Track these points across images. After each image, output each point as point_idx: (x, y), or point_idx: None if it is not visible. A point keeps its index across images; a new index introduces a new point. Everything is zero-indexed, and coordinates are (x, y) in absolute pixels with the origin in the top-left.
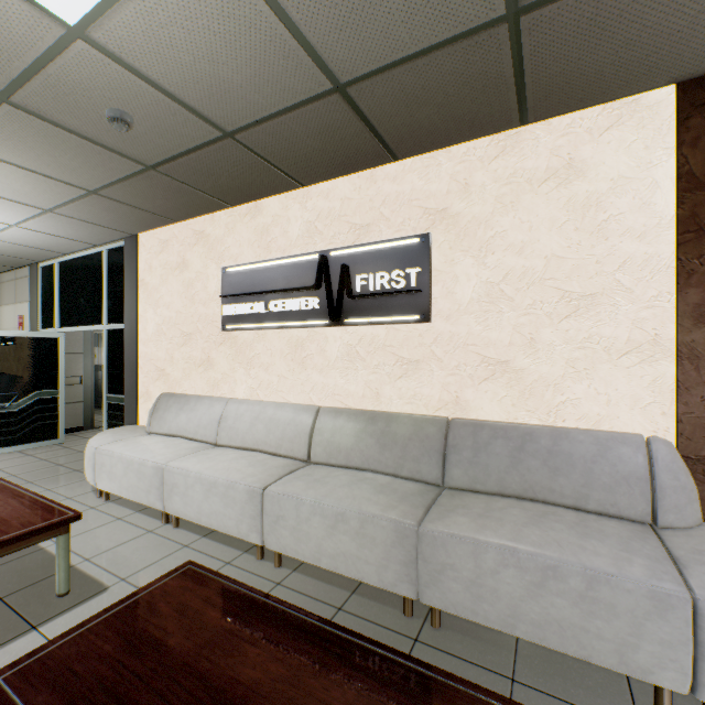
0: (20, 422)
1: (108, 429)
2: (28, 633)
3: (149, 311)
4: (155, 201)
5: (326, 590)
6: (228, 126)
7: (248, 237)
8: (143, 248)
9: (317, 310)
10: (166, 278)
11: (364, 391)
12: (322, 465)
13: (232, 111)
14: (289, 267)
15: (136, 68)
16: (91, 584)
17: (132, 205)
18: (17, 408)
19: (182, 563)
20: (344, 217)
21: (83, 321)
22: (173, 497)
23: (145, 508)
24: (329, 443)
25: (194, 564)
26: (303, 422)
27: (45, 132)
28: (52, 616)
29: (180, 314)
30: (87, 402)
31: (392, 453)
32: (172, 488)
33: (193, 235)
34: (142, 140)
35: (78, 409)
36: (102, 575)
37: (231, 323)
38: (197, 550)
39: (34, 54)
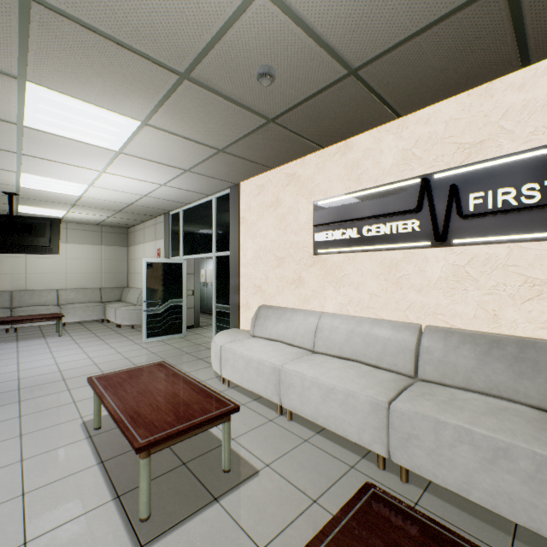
0: (161, 320)
1: (216, 329)
2: (213, 504)
3: (248, 241)
4: (263, 151)
5: (477, 526)
6: (357, 61)
7: (337, 173)
8: (243, 193)
9: (416, 232)
10: (262, 214)
11: (475, 312)
12: (433, 383)
13: (369, 43)
14: (382, 194)
15: (297, 14)
16: (244, 464)
17: (244, 158)
18: (159, 311)
19: (310, 458)
20: (448, 139)
21: (198, 250)
22: (289, 395)
23: (258, 397)
24: (441, 362)
25: (376, 488)
26: (405, 339)
27: (205, 101)
28: (225, 490)
29: (273, 242)
30: (196, 308)
31: (534, 382)
32: (288, 387)
33: (285, 177)
34: (274, 94)
35: (191, 313)
36: (249, 457)
37: (322, 248)
38: (317, 446)
39: (220, 23)
